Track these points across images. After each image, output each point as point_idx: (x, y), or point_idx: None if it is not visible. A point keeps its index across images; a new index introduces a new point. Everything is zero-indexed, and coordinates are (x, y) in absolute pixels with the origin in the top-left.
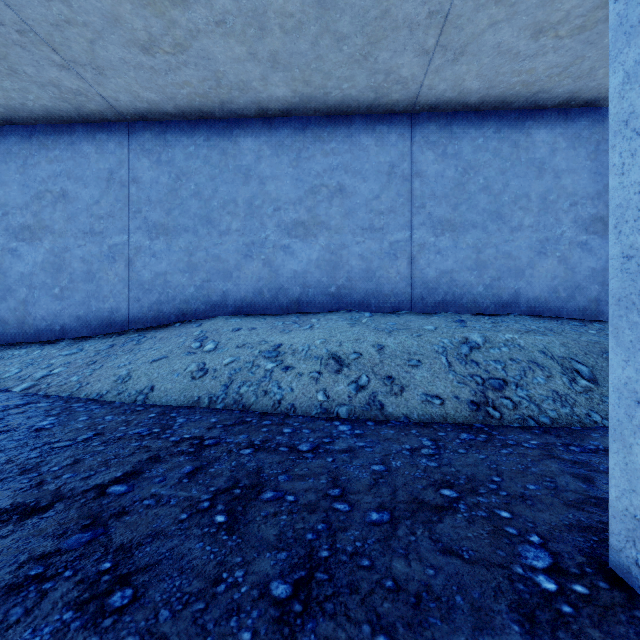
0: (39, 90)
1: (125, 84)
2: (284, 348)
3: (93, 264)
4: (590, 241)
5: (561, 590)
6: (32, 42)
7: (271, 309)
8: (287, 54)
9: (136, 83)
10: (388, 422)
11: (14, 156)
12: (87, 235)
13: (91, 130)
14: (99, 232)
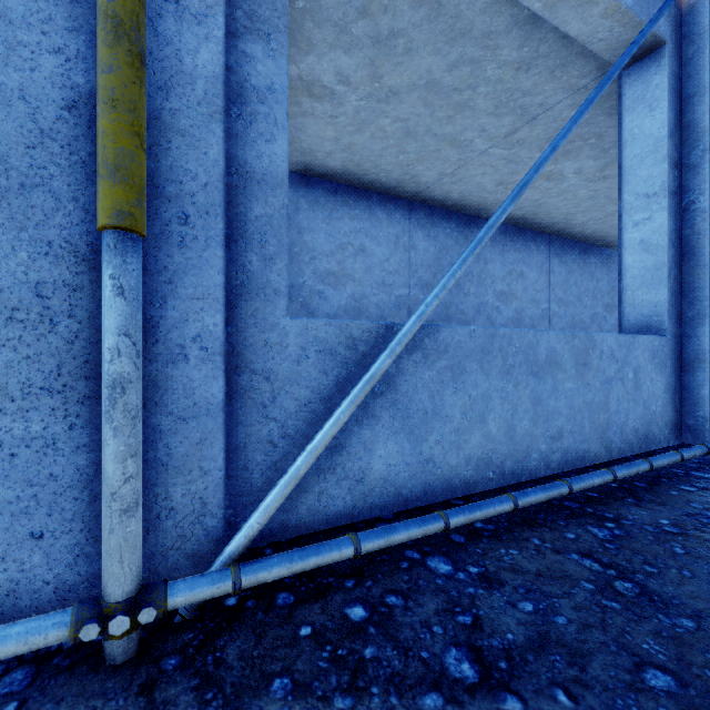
0: None
1: None
2: None
3: None
4: (326, 291)
5: None
6: None
7: None
8: None
9: None
10: None
11: None
12: None
13: None
14: None
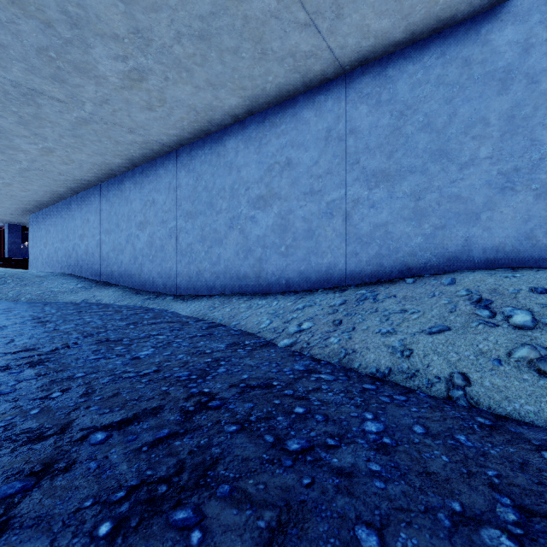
0: (278, 67)
1: (358, 19)
2: None
3: (312, 222)
4: None
5: None
6: (285, 5)
7: None
8: None
9: (371, 11)
10: None
11: (253, 140)
12: (307, 195)
13: (310, 96)
14: (318, 191)
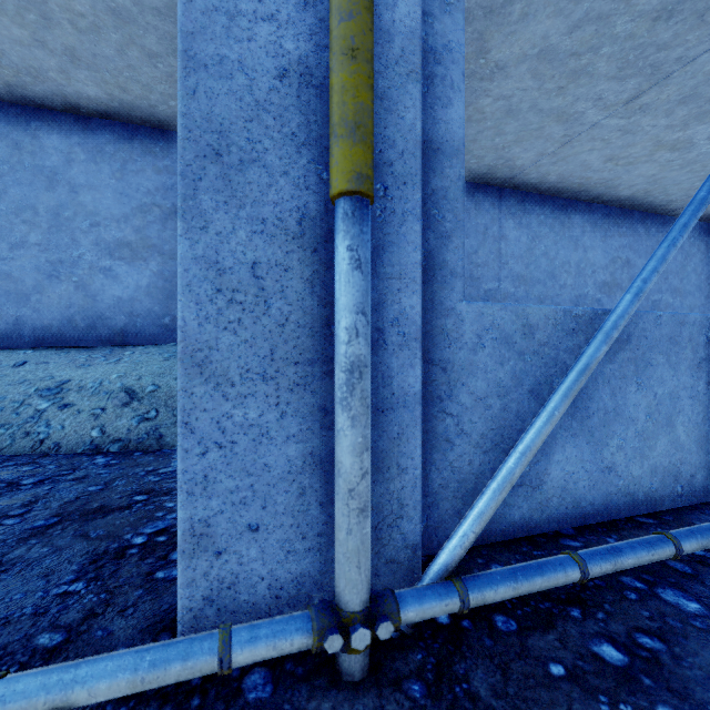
0: None
1: None
2: (71, 384)
3: None
4: None
5: (146, 542)
6: None
7: (87, 341)
8: (89, 53)
9: None
10: (159, 451)
11: None
12: None
13: None
14: None
